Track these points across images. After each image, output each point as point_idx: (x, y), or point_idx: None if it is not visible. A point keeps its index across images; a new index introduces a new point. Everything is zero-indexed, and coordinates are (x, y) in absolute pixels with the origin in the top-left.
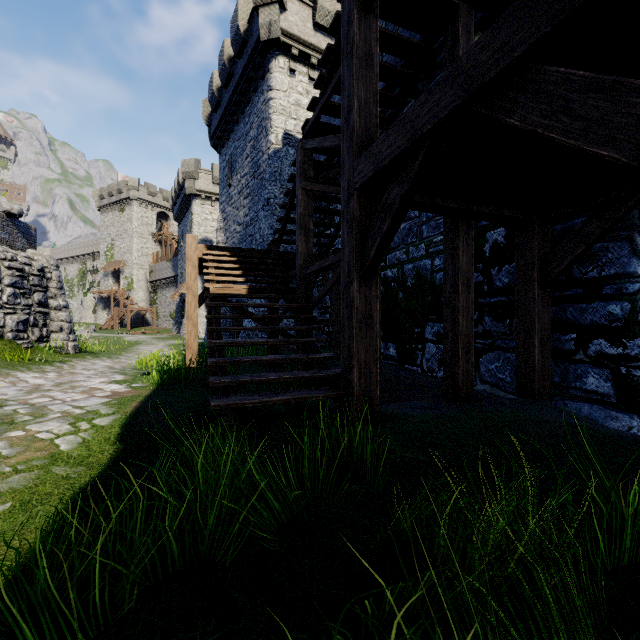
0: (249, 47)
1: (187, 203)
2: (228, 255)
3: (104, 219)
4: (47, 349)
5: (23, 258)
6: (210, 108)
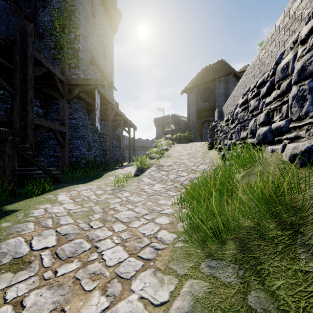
0: None
1: None
2: None
3: None
4: None
5: None
6: None
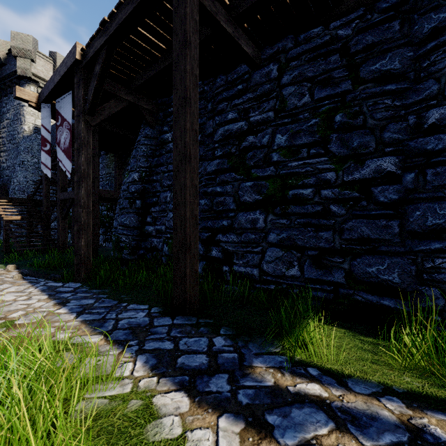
0: (7, 69)
1: None
2: (7, 201)
3: None
4: None
5: None
6: None
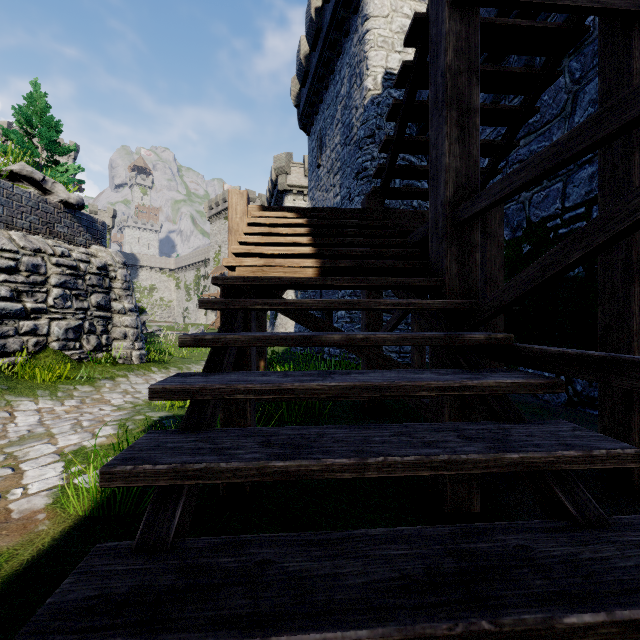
0: None
1: (280, 201)
2: (294, 218)
3: (213, 228)
4: (104, 360)
5: (80, 254)
6: (298, 86)
